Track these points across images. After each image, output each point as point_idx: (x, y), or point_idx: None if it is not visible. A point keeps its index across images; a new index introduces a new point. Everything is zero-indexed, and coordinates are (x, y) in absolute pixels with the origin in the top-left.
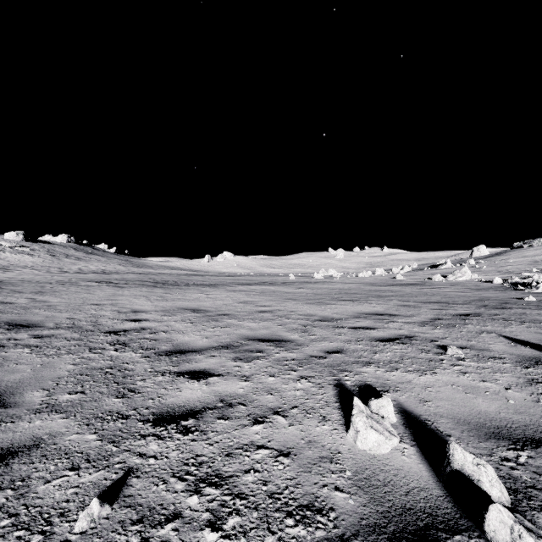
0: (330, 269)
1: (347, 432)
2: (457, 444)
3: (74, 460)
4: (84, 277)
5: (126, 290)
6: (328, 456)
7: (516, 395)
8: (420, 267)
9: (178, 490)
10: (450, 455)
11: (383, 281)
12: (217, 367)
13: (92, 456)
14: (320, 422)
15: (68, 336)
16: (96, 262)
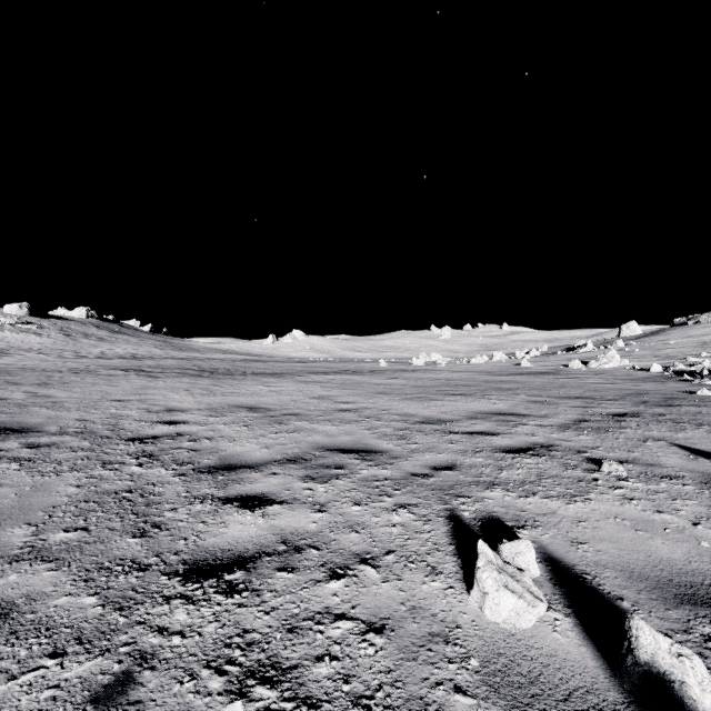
0: (433, 353)
1: (469, 592)
2: (634, 612)
3: (59, 639)
4: (106, 363)
5: (161, 380)
6: (441, 632)
7: (709, 534)
8: (552, 350)
9: (213, 692)
10: (633, 637)
11: (503, 369)
12: (279, 490)
13: (87, 633)
14: (428, 575)
15: (74, 445)
16: (125, 343)
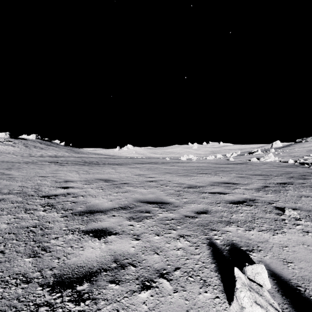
0: (190, 155)
1: (229, 301)
2: None
3: None
4: (42, 159)
5: (65, 167)
6: None
7: None
8: (242, 153)
9: None
10: None
11: (222, 161)
12: (115, 225)
13: None
14: (202, 287)
15: (13, 200)
16: (52, 150)
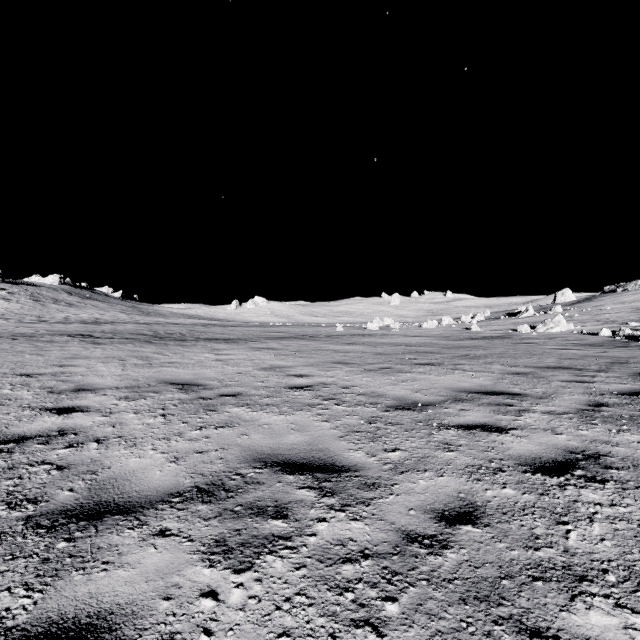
0: (386, 318)
1: None
2: None
3: None
4: (60, 328)
5: (101, 347)
6: None
7: None
8: (494, 315)
9: None
10: None
11: (456, 333)
12: (150, 597)
13: None
14: None
15: None
16: (93, 308)
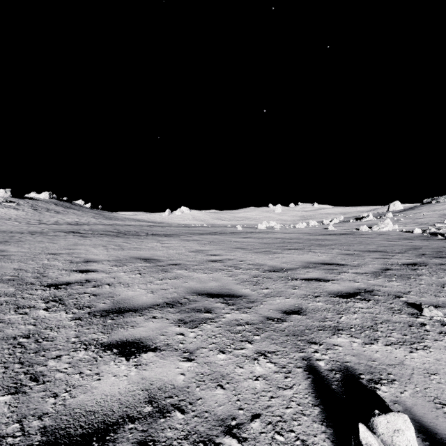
0: (271, 221)
1: None
2: None
3: None
4: (56, 228)
5: (88, 239)
6: None
7: None
8: (346, 219)
9: None
10: None
11: (317, 231)
12: (155, 335)
13: None
14: None
15: (1, 291)
16: (73, 215)
